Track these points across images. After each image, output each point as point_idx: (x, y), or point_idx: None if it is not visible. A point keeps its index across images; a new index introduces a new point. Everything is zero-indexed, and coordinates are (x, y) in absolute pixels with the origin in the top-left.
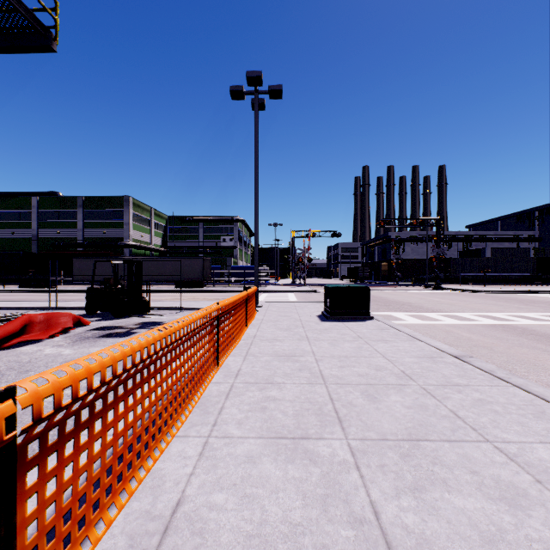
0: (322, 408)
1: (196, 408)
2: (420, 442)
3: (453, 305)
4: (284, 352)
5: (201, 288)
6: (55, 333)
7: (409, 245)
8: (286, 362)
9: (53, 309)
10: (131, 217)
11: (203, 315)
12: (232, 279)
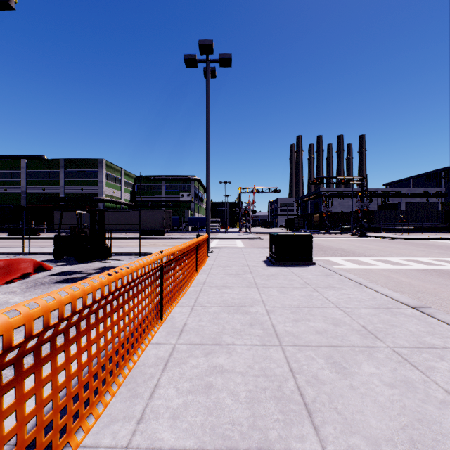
0: (282, 387)
1: (123, 387)
2: None
3: (381, 250)
4: (233, 301)
5: (162, 235)
6: (13, 279)
7: (337, 200)
8: (235, 314)
9: (27, 254)
10: (104, 176)
11: (138, 267)
12: (189, 228)
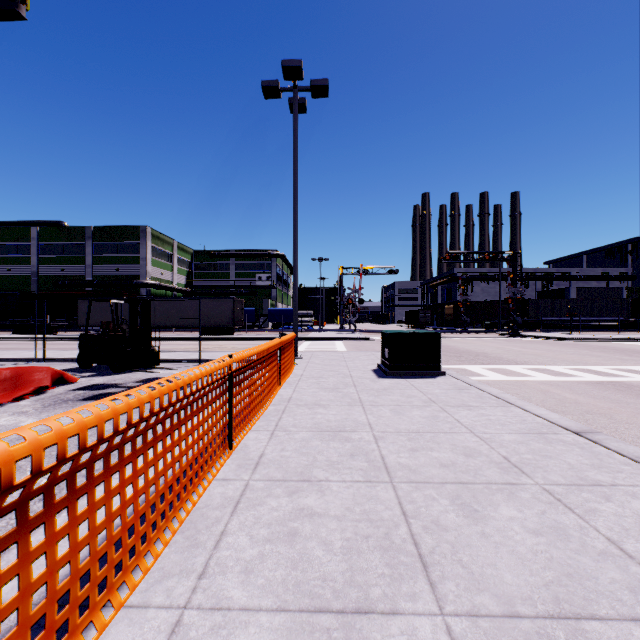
0: (391, 534)
1: (179, 534)
2: (583, 622)
3: (539, 356)
4: (328, 425)
5: (231, 335)
6: (23, 395)
7: (478, 284)
8: (332, 441)
9: (40, 361)
10: (149, 251)
11: (198, 376)
12: (269, 325)
